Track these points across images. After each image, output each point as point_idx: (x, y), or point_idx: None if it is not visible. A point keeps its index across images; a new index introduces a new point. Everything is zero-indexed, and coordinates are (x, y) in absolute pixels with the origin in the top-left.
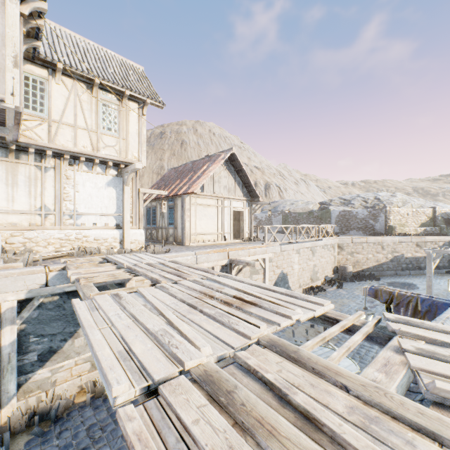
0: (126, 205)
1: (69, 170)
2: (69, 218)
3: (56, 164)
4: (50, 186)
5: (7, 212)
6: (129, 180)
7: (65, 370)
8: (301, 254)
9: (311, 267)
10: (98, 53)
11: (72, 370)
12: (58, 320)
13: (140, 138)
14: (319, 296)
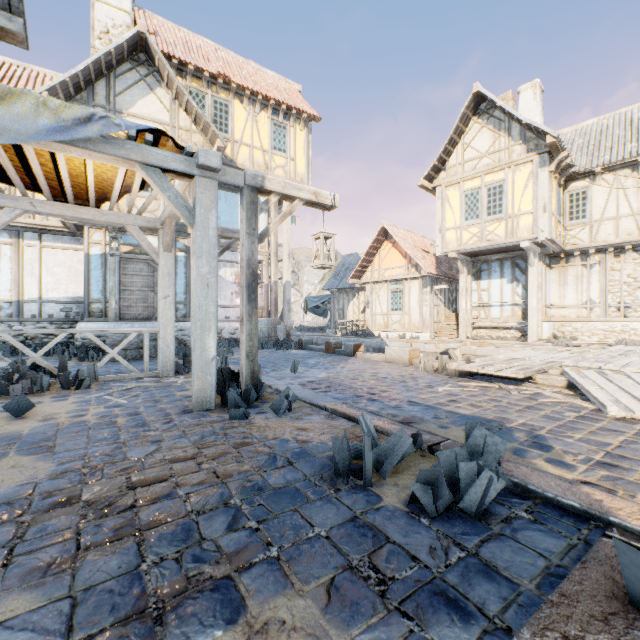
0: None
1: (615, 261)
2: (614, 310)
3: (600, 259)
4: (594, 281)
5: (559, 307)
6: None
7: None
8: None
9: None
10: None
11: None
12: None
13: None
14: None
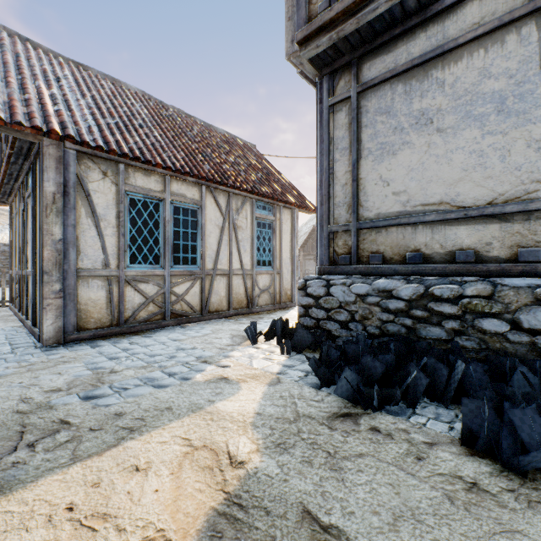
0: None
1: None
2: None
3: None
4: None
5: None
6: None
7: None
8: None
9: None
10: None
11: None
12: None
13: None
14: None
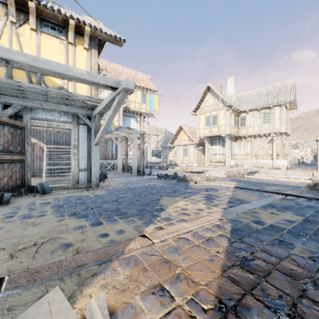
0: (274, 150)
1: (254, 140)
2: (254, 156)
3: (250, 139)
4: (248, 146)
5: (238, 155)
6: (274, 140)
7: None
8: None
9: None
10: (268, 91)
11: None
12: None
13: (280, 120)
14: None
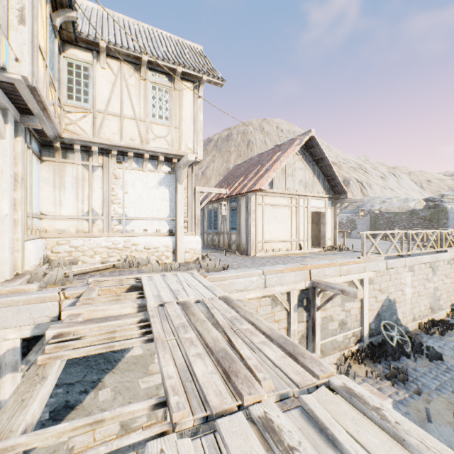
0: (180, 207)
1: (118, 168)
2: (117, 223)
3: (104, 162)
4: (97, 188)
5: (54, 218)
6: (182, 176)
7: (85, 432)
8: (416, 272)
9: (430, 291)
10: (151, 34)
11: (94, 433)
12: (77, 364)
13: (195, 125)
14: (450, 338)
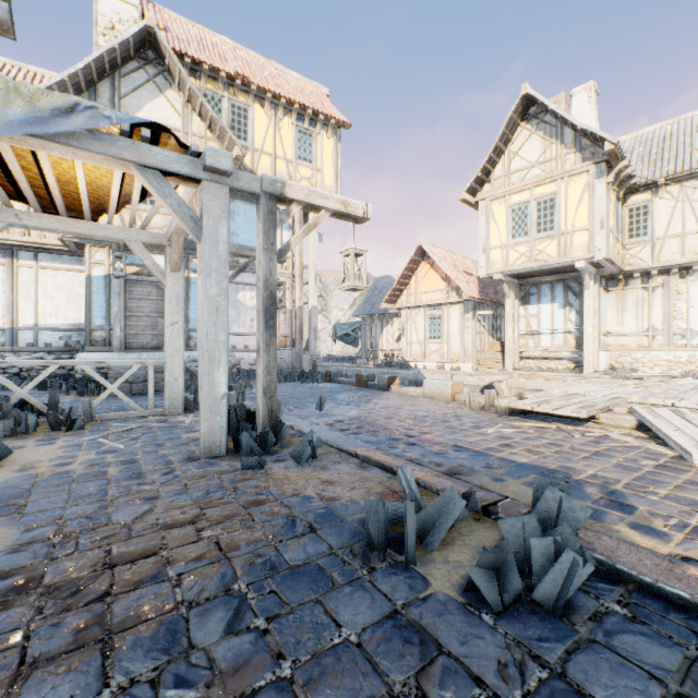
0: None
1: (680, 284)
2: (679, 338)
3: (663, 281)
4: (656, 306)
5: (616, 335)
6: None
7: None
8: None
9: None
10: None
11: None
12: None
13: None
14: None
